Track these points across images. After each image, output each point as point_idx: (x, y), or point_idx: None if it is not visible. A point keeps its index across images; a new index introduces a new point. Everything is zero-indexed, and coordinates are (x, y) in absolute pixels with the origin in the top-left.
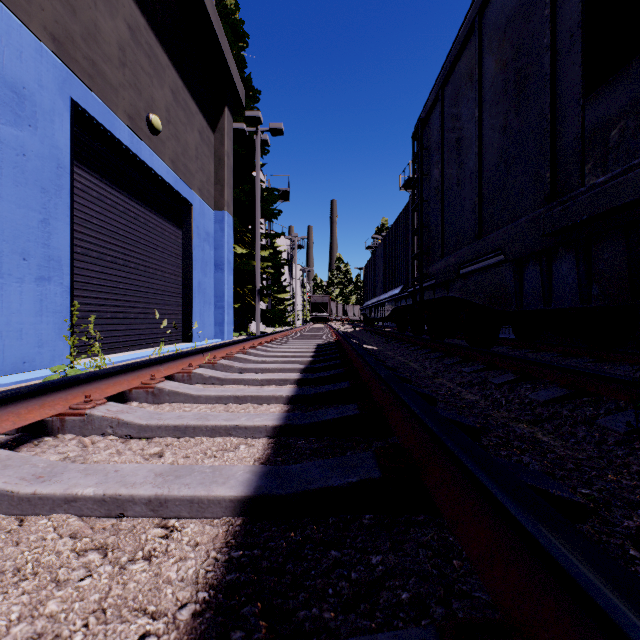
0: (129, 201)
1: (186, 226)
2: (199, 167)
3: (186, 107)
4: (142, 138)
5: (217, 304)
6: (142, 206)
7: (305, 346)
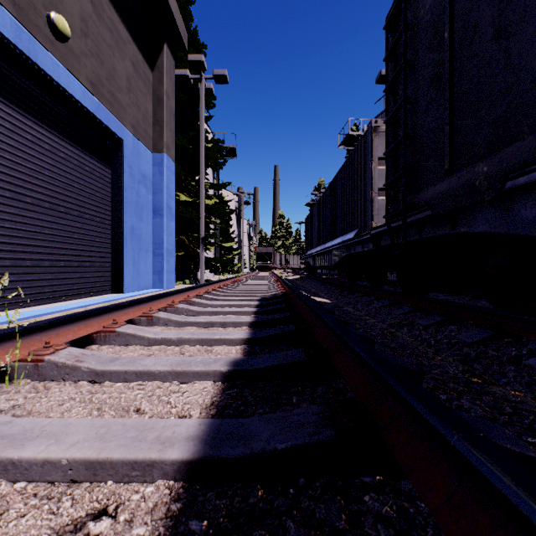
0: (23, 118)
1: (115, 164)
2: (132, 101)
3: (113, 29)
4: (39, 38)
5: (156, 251)
6: (47, 129)
7: (245, 302)
